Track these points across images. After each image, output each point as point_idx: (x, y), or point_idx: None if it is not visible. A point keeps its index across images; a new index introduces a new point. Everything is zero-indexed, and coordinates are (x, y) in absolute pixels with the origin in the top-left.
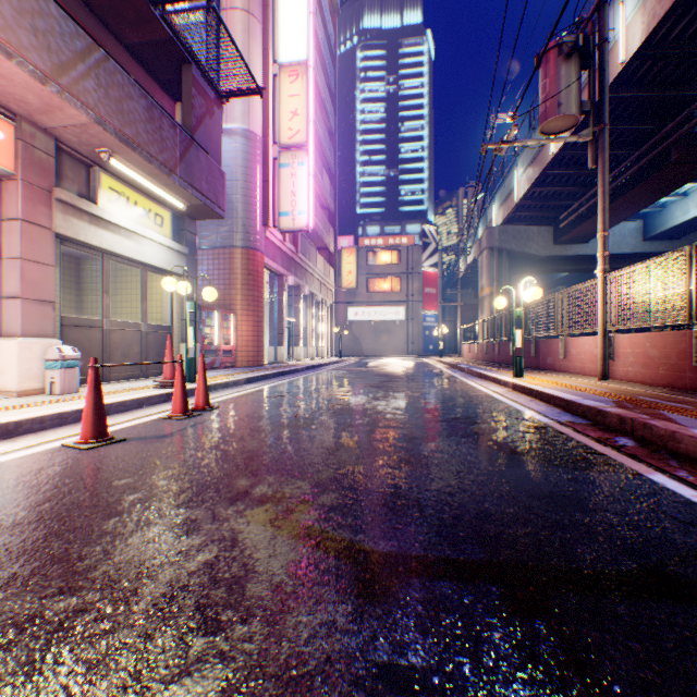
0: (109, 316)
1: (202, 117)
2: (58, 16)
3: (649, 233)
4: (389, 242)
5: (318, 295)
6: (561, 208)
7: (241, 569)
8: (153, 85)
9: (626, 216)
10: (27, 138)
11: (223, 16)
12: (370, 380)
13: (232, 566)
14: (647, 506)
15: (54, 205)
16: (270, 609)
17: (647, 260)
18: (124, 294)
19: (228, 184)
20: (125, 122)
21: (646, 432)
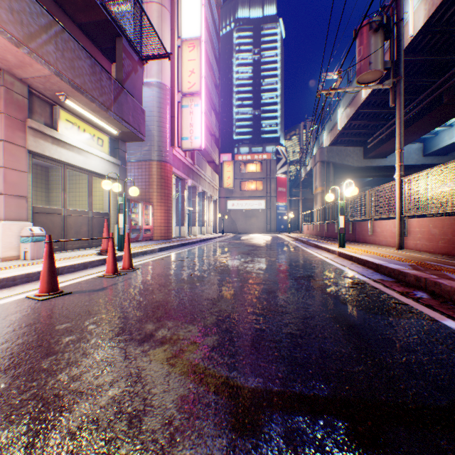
0: (66, 206)
1: (129, 72)
2: (28, 1)
3: (427, 151)
4: (254, 157)
5: (208, 192)
6: (368, 135)
7: (141, 403)
8: (96, 51)
9: (412, 140)
10: (8, 85)
11: (145, 7)
12: (242, 249)
13: (134, 401)
14: (447, 347)
15: (27, 131)
16: (160, 443)
17: (431, 168)
18: (78, 192)
19: (147, 119)
20: (76, 75)
21: (436, 288)
